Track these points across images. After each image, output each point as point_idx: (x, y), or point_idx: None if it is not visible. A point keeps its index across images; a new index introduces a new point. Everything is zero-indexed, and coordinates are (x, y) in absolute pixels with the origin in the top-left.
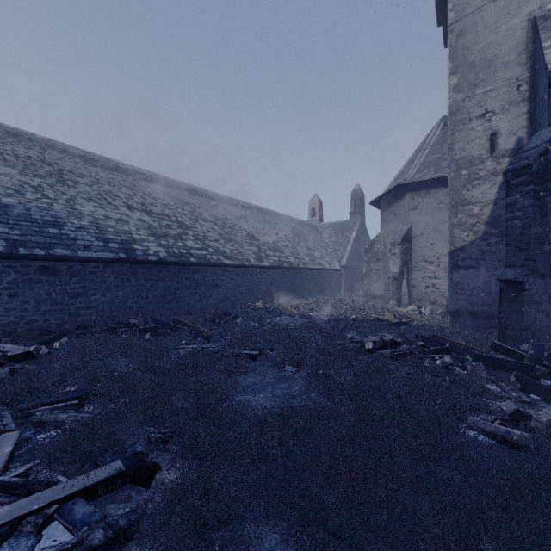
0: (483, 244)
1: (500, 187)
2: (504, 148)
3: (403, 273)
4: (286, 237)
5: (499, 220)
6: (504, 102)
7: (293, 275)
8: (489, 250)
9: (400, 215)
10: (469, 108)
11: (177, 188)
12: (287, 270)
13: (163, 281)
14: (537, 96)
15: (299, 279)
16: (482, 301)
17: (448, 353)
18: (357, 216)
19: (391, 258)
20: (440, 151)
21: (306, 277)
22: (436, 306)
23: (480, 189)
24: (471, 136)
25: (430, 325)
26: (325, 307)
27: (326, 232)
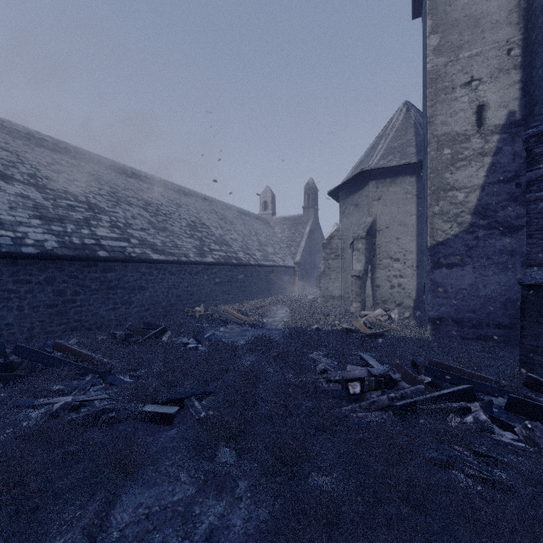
0: (469, 237)
1: (489, 169)
2: (493, 123)
3: (367, 271)
4: (235, 229)
5: (488, 210)
6: (493, 69)
7: (242, 273)
8: (476, 244)
9: (363, 206)
10: (452, 74)
11: (96, 163)
12: (236, 267)
13: (50, 284)
14: (539, 57)
15: (249, 277)
16: (468, 307)
17: (473, 397)
18: (311, 211)
19: (354, 254)
20: (405, 136)
21: (257, 275)
22: (402, 309)
23: (466, 172)
24: (454, 108)
25: (412, 337)
26: (280, 310)
27: (279, 227)
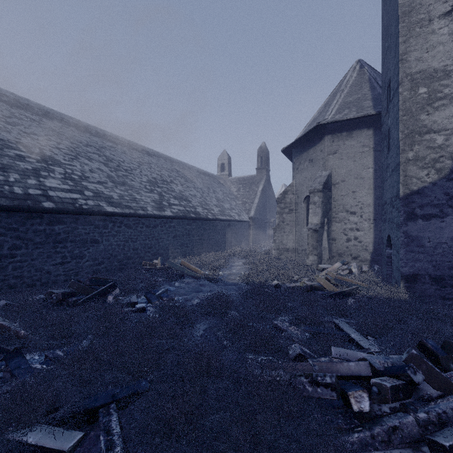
0: (450, 185)
1: None
2: None
3: (323, 224)
4: (194, 187)
5: None
6: None
7: (201, 227)
8: None
9: (318, 161)
10: (429, 4)
11: (60, 121)
12: (195, 221)
13: None
14: None
15: (207, 231)
16: (450, 263)
17: None
18: (263, 171)
19: (310, 208)
20: (360, 91)
21: (215, 229)
22: (358, 262)
23: (446, 112)
24: (431, 42)
25: (389, 298)
26: (236, 262)
27: (235, 186)
